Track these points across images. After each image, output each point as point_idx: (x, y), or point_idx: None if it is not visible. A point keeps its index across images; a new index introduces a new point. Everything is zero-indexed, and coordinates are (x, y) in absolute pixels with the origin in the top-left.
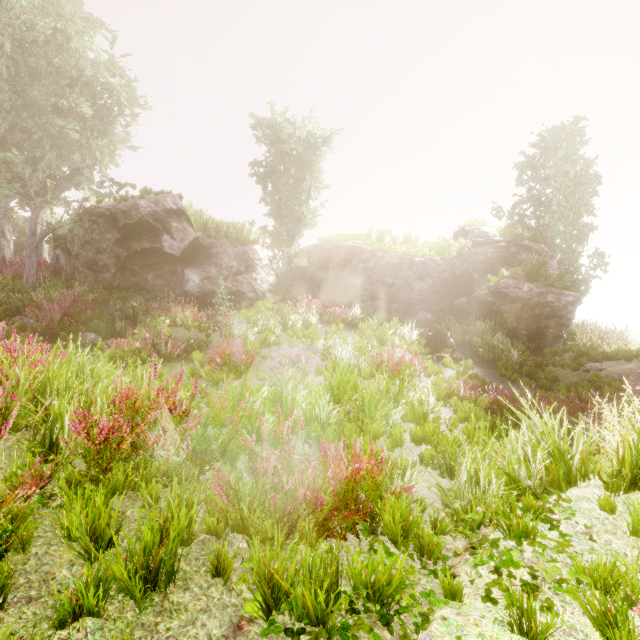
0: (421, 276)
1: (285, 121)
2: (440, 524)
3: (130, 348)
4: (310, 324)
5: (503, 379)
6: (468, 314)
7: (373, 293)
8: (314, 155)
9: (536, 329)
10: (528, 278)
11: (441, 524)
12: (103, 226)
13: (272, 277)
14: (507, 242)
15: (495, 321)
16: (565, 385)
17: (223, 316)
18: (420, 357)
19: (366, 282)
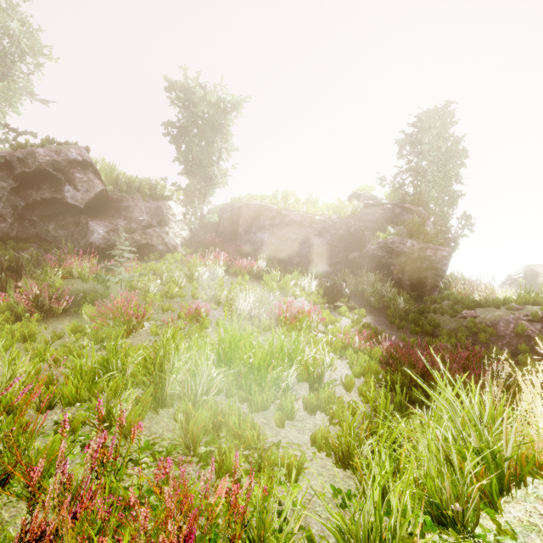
0: (320, 232)
1: (196, 85)
2: None
3: (6, 303)
4: (217, 276)
5: (392, 326)
6: (360, 266)
7: (278, 247)
8: (224, 119)
9: (417, 280)
10: (410, 235)
11: None
12: None
13: (186, 232)
14: (392, 204)
15: (383, 273)
16: (446, 331)
17: (123, 268)
18: (318, 306)
19: (272, 237)
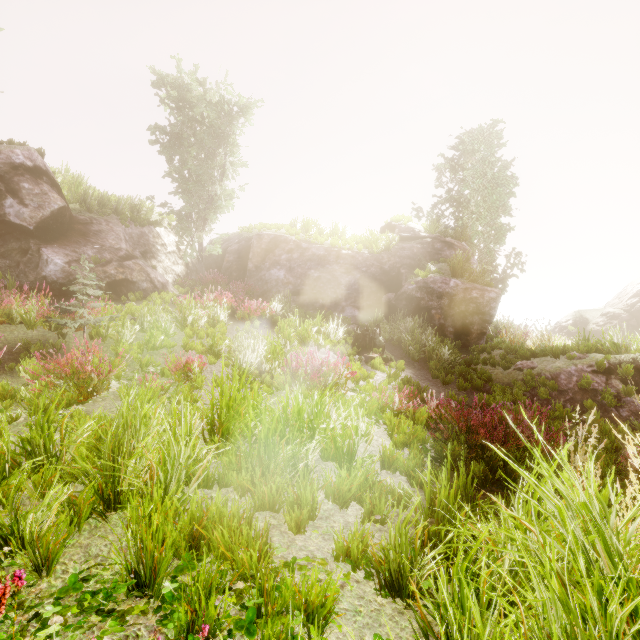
0: (348, 270)
1: (193, 80)
2: None
3: None
4: (218, 321)
5: (436, 381)
6: (396, 310)
7: (297, 287)
8: (229, 125)
9: (462, 326)
10: (454, 273)
11: None
12: None
13: (180, 267)
14: (432, 238)
15: (423, 318)
16: (500, 386)
17: (86, 309)
18: (347, 358)
19: (290, 275)
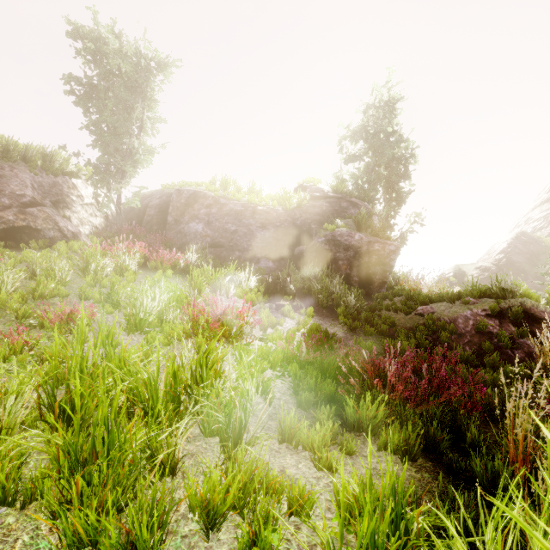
0: (263, 224)
1: (109, 31)
2: None
3: None
4: (126, 269)
5: (344, 327)
6: (307, 262)
7: (215, 240)
8: (147, 80)
9: (366, 276)
10: (359, 228)
11: None
12: None
13: (99, 219)
14: (339, 198)
15: (331, 268)
16: (404, 331)
17: None
18: (258, 306)
19: (208, 228)
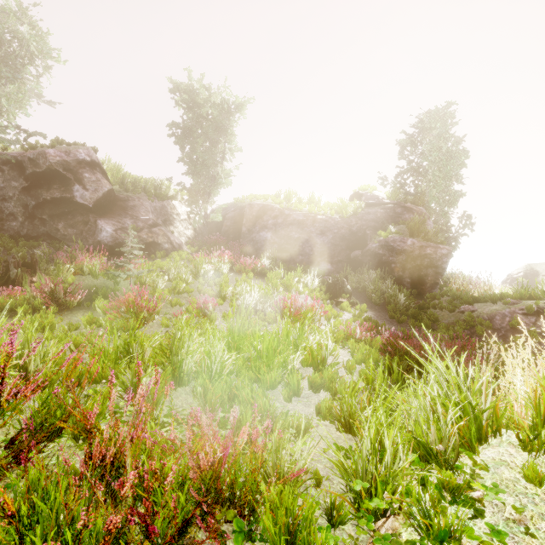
0: (323, 231)
1: (201, 86)
2: (337, 513)
3: (23, 296)
4: (222, 273)
5: (393, 321)
6: (362, 264)
7: (281, 246)
8: (228, 120)
9: (418, 277)
10: (411, 234)
11: (339, 513)
12: (8, 173)
13: (190, 231)
14: (393, 204)
15: (384, 270)
16: (445, 325)
17: (132, 264)
18: (321, 302)
19: (275, 236)
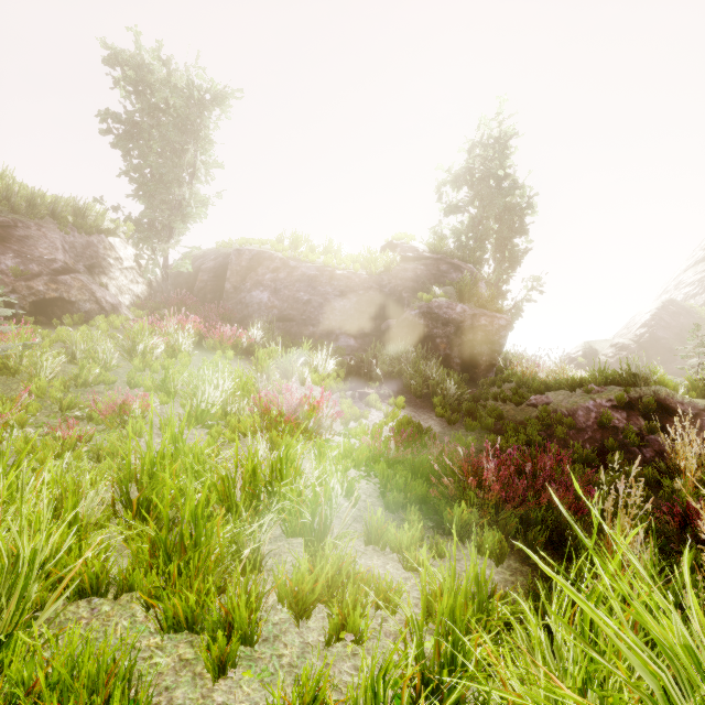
0: (343, 293)
1: (154, 58)
2: None
3: None
4: (179, 350)
5: (441, 420)
6: (397, 339)
7: (283, 312)
8: (201, 117)
9: (470, 357)
10: (461, 298)
11: None
12: None
13: (141, 286)
14: (437, 259)
15: (427, 347)
16: (513, 425)
17: None
18: (338, 395)
19: (275, 297)
